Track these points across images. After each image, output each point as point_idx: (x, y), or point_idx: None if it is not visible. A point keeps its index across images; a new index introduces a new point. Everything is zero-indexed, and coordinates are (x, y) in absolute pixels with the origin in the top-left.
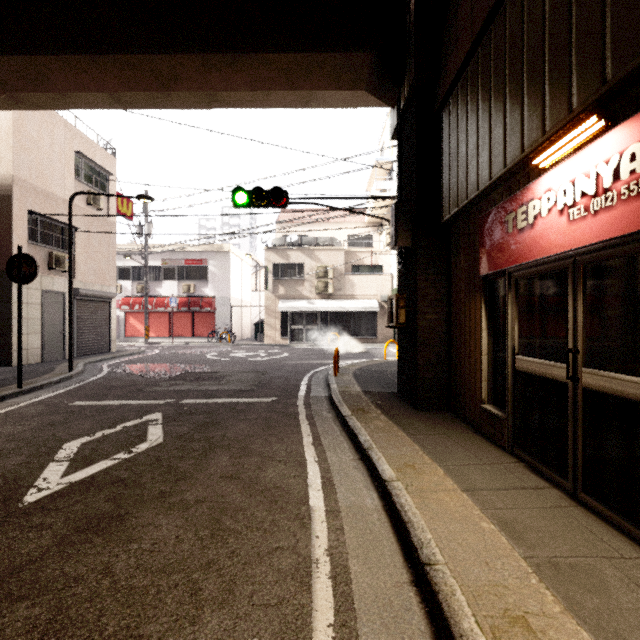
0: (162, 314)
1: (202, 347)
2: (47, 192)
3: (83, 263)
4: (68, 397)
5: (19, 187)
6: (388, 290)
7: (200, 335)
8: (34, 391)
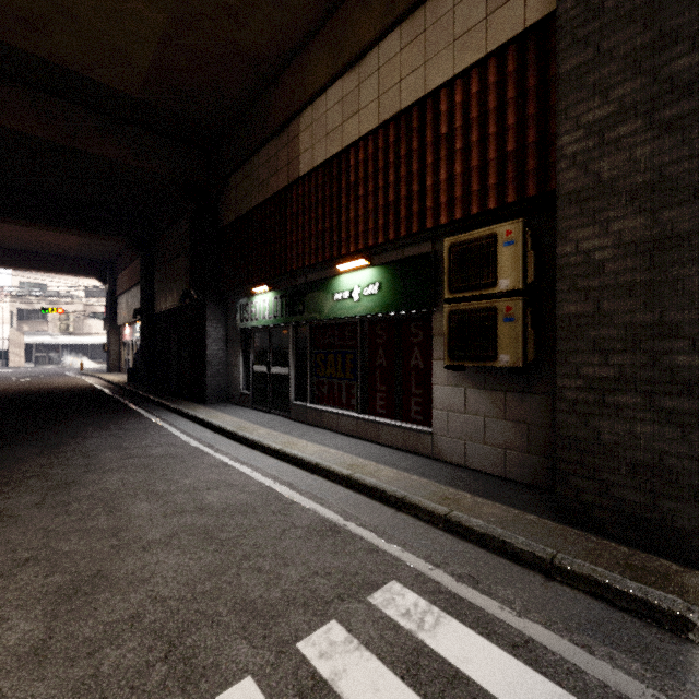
0: None
1: None
2: None
3: None
4: None
5: None
6: None
7: None
8: None
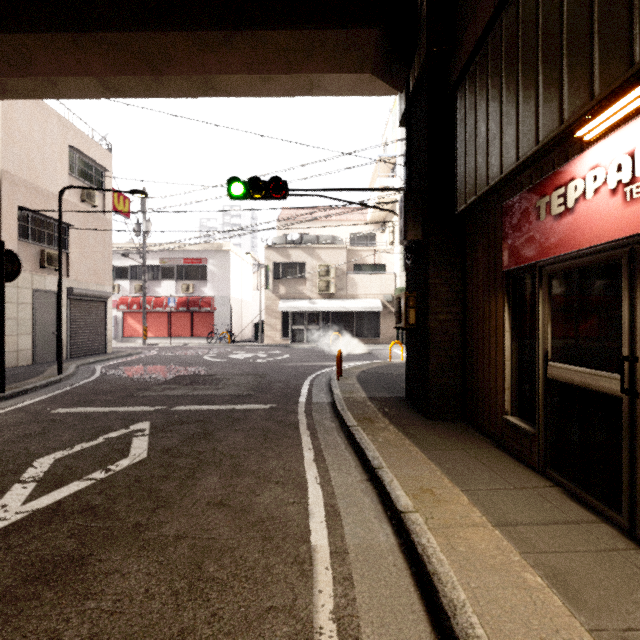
0: (161, 314)
1: (201, 348)
2: (39, 187)
3: (77, 261)
4: (52, 403)
5: (8, 182)
6: (391, 289)
7: (199, 335)
8: (18, 396)
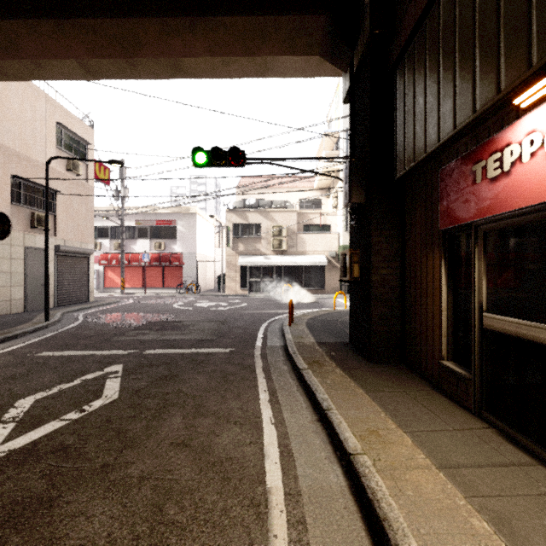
0: (136, 268)
1: (171, 297)
2: (29, 158)
3: (63, 223)
4: (38, 347)
5: (3, 153)
6: (335, 247)
7: (170, 286)
8: (8, 340)
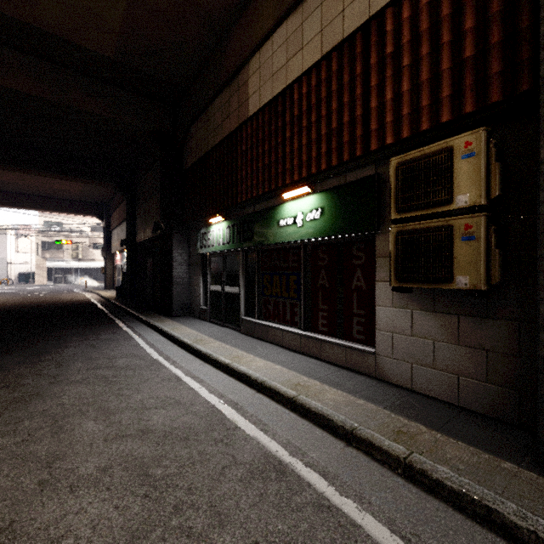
0: None
1: None
2: None
3: None
4: None
5: None
6: None
7: None
8: None
